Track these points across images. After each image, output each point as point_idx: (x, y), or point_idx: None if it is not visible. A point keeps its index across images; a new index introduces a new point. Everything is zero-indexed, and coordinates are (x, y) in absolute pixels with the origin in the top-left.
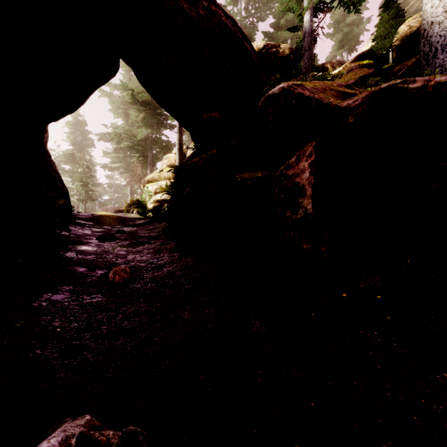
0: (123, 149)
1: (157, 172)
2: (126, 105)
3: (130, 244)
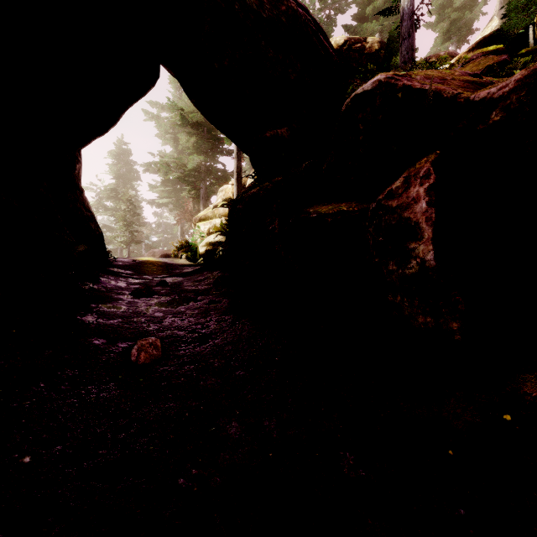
0: (173, 182)
1: (211, 207)
2: (175, 129)
3: (171, 302)
